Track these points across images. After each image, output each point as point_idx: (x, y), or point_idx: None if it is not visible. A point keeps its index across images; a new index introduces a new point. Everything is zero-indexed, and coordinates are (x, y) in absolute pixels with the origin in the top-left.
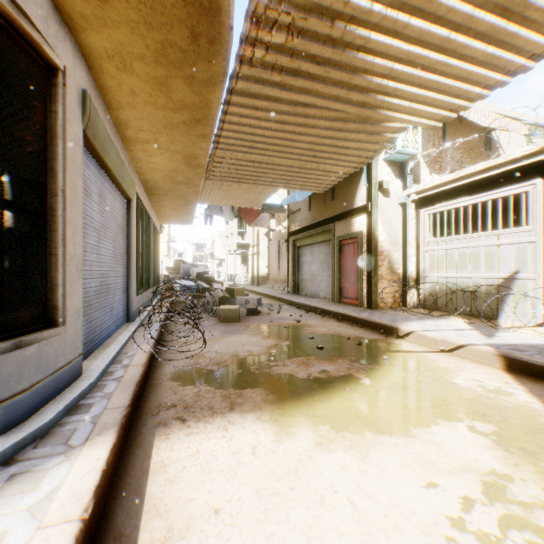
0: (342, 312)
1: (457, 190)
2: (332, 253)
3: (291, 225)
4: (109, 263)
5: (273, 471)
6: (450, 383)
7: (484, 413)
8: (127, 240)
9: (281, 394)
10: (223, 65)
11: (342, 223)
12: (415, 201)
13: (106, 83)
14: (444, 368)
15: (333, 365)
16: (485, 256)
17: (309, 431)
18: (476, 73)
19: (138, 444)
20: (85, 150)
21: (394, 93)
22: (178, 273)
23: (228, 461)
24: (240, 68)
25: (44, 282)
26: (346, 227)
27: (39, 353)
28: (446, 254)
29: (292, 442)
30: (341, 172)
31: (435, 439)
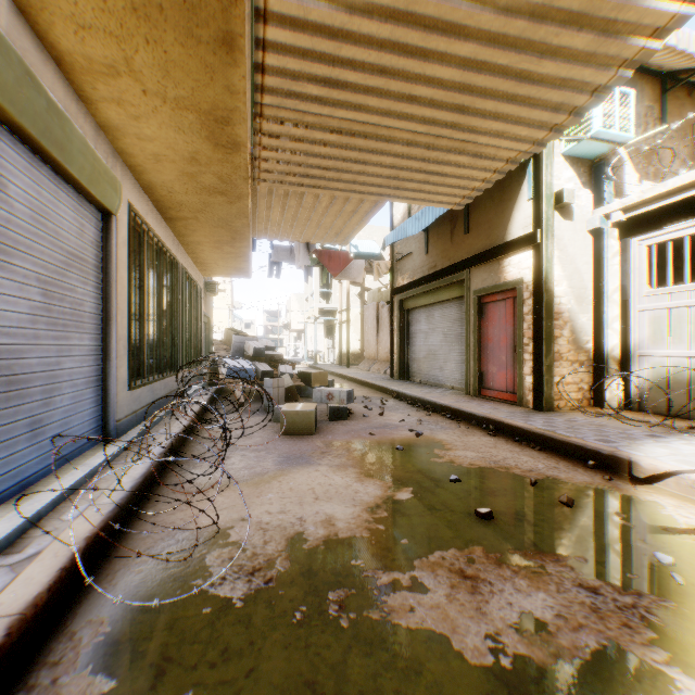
0: (493, 417)
1: None
2: (466, 318)
3: (396, 278)
4: (20, 326)
5: None
6: None
7: None
8: (104, 287)
9: None
10: None
11: (483, 269)
12: (619, 225)
13: None
14: None
15: (544, 592)
16: None
17: None
18: None
19: None
20: None
21: None
22: (230, 349)
23: None
24: None
25: None
26: (491, 274)
27: None
28: (689, 315)
29: None
30: (504, 160)
31: None
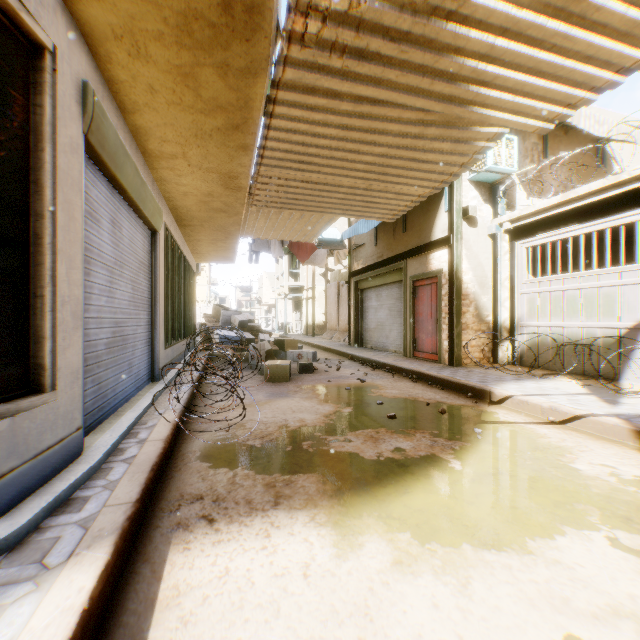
0: (417, 370)
1: (565, 217)
2: (404, 297)
3: (353, 263)
4: (126, 308)
5: (332, 608)
6: (570, 470)
7: (626, 517)
8: (152, 280)
9: (343, 483)
10: (265, 45)
11: (416, 260)
12: (509, 232)
13: (116, 76)
14: (559, 447)
15: (410, 441)
16: (603, 299)
17: (383, 541)
18: (608, 49)
19: (145, 558)
20: (90, 164)
21: (493, 81)
22: (218, 321)
23: (268, 590)
24: (289, 49)
25: (26, 333)
26: (421, 264)
27: (12, 430)
28: (550, 297)
29: (360, 559)
30: (417, 195)
31: (564, 558)
